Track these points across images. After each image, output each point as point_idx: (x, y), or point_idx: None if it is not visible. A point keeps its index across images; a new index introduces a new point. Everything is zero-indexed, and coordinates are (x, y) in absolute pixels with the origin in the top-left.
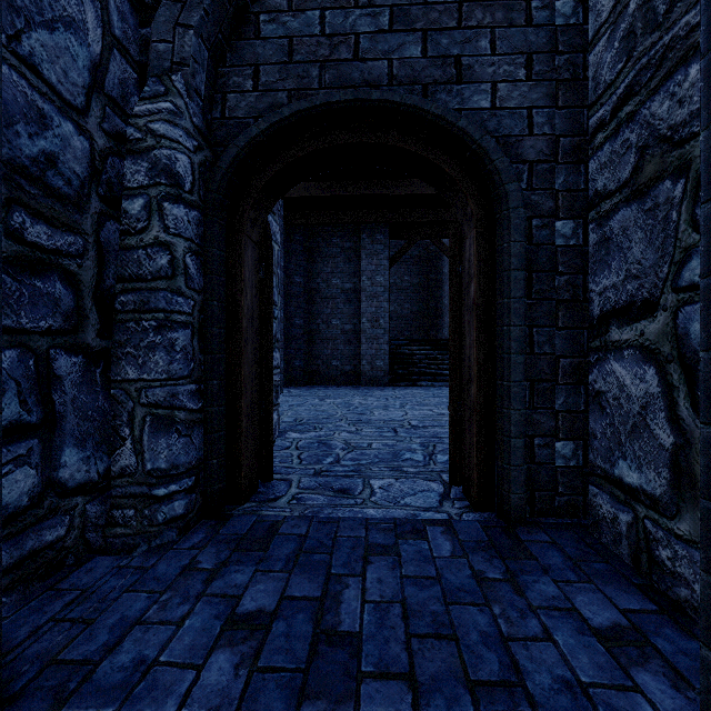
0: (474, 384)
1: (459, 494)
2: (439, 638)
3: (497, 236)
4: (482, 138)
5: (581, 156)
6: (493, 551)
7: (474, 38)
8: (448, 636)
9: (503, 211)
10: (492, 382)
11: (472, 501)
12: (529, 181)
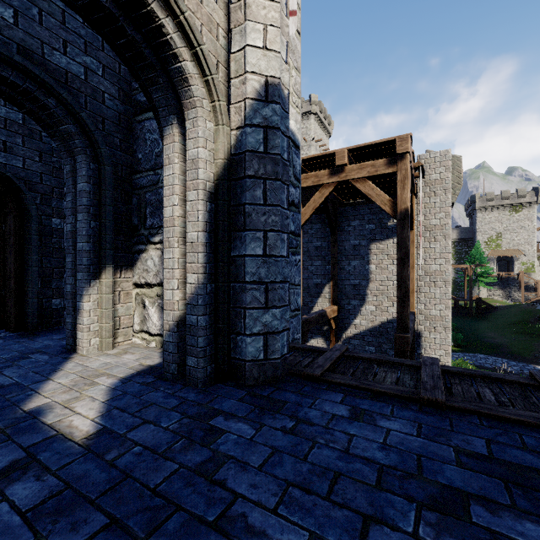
0: (14, 280)
1: (4, 331)
2: (3, 350)
3: (25, 220)
4: (18, 181)
5: (63, 197)
6: (24, 337)
7: (14, 136)
8: (6, 349)
9: (29, 212)
10: (23, 279)
11: (12, 330)
12: (41, 201)
